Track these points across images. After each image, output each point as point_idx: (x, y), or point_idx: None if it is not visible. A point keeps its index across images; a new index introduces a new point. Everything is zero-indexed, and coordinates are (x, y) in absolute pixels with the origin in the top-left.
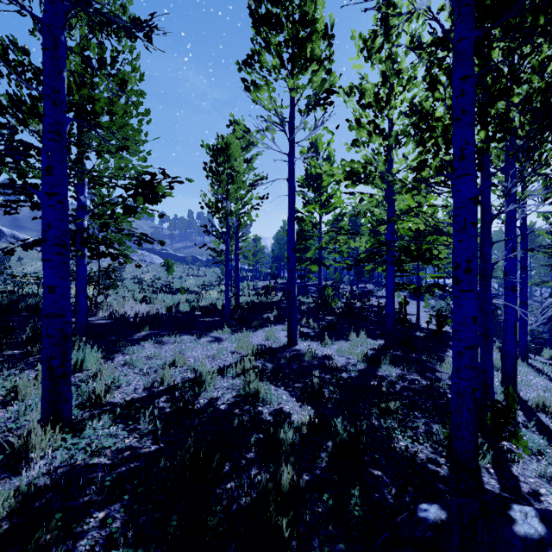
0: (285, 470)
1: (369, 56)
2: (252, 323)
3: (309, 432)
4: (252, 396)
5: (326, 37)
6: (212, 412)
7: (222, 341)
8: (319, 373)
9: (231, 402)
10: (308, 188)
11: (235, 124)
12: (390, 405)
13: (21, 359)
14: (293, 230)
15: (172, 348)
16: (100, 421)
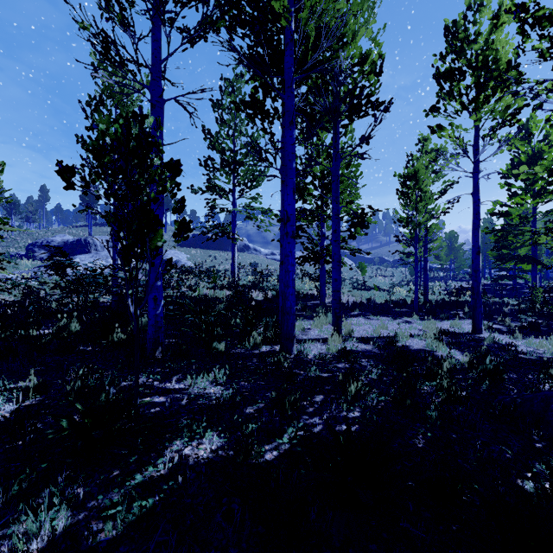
0: (444, 363)
1: (533, 110)
2: (439, 316)
3: (468, 366)
4: (432, 348)
5: (510, 68)
6: (407, 349)
7: (412, 323)
8: (495, 351)
9: (418, 348)
10: (515, 178)
11: (424, 142)
12: (550, 372)
13: (304, 316)
14: (477, 236)
15: (376, 322)
16: (353, 339)
